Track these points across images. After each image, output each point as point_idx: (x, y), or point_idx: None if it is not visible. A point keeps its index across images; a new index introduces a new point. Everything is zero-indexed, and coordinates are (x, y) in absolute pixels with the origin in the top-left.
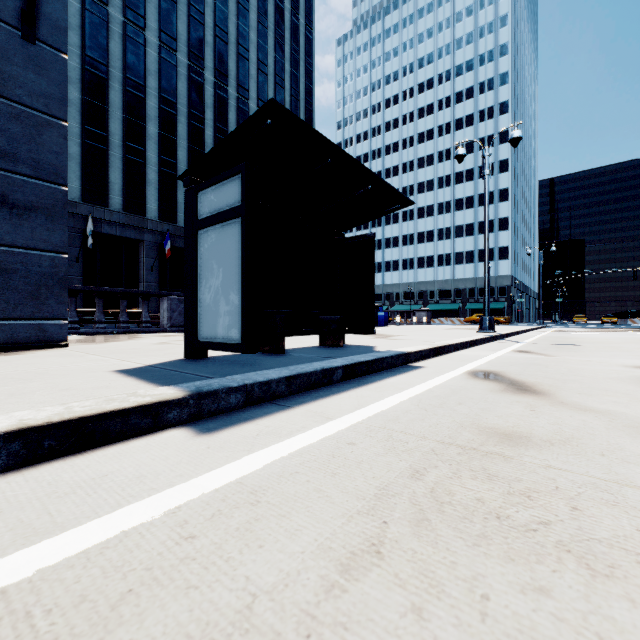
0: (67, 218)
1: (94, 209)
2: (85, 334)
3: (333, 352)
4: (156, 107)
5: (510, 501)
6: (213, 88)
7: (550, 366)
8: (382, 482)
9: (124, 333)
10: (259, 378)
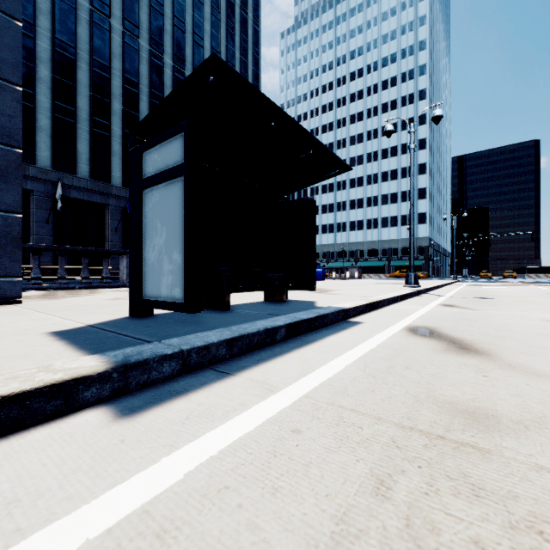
0: (21, 179)
1: (63, 176)
2: (48, 289)
3: (276, 308)
4: (120, 86)
5: (520, 545)
6: (172, 71)
7: (479, 321)
8: (339, 506)
9: (86, 288)
10: (197, 342)
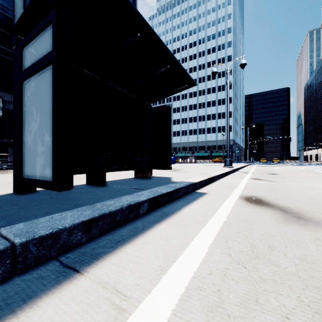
0: None
1: (4, 95)
2: None
3: (143, 183)
4: None
5: None
6: None
7: (286, 190)
8: None
9: (11, 169)
10: (41, 230)
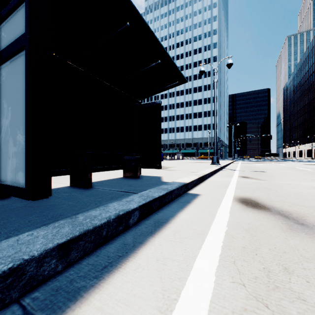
0: None
1: None
2: None
3: (132, 184)
4: None
5: None
6: None
7: (278, 190)
8: None
9: None
10: None
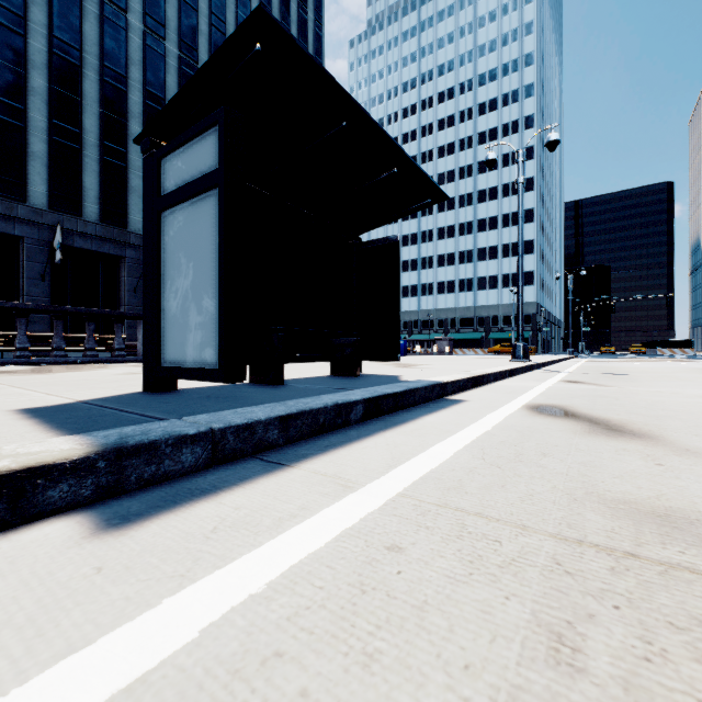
0: None
1: (64, 218)
2: (39, 364)
3: (348, 382)
4: (140, 102)
5: None
6: None
7: (621, 398)
8: (493, 689)
9: (91, 363)
10: (236, 419)
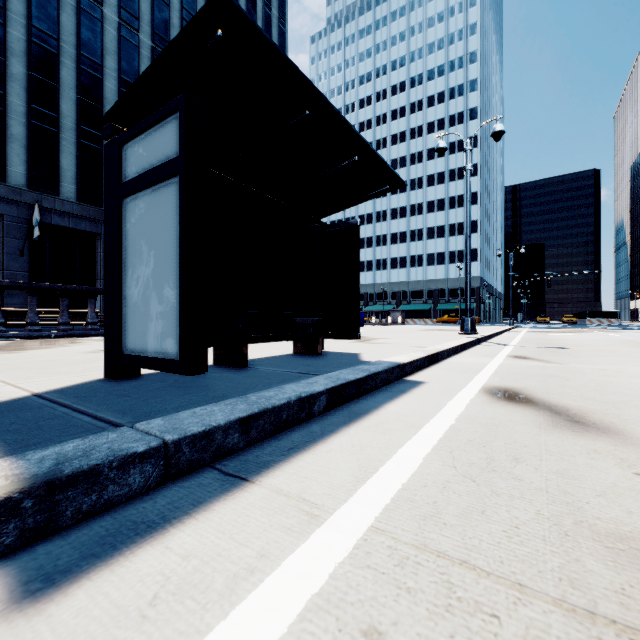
0: None
1: (42, 197)
2: (13, 338)
3: (311, 364)
4: (115, 90)
5: None
6: None
7: (571, 379)
8: None
9: (64, 337)
10: (192, 427)
